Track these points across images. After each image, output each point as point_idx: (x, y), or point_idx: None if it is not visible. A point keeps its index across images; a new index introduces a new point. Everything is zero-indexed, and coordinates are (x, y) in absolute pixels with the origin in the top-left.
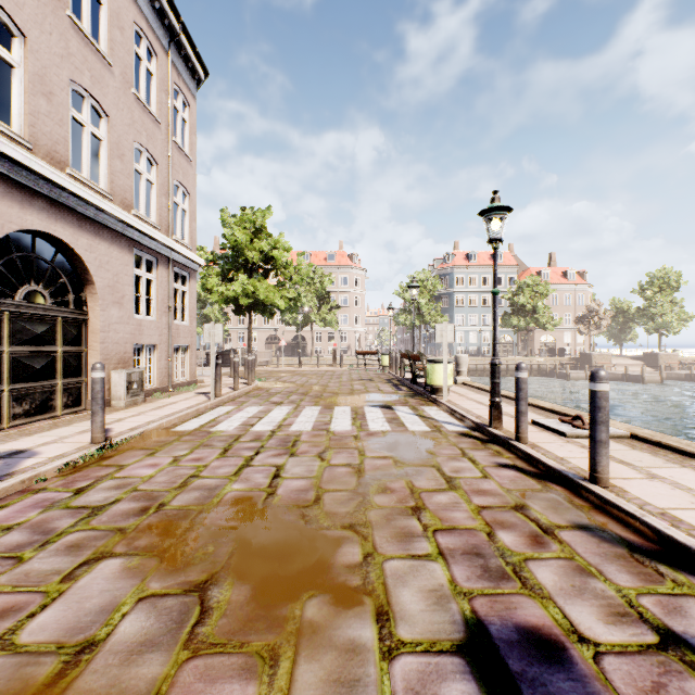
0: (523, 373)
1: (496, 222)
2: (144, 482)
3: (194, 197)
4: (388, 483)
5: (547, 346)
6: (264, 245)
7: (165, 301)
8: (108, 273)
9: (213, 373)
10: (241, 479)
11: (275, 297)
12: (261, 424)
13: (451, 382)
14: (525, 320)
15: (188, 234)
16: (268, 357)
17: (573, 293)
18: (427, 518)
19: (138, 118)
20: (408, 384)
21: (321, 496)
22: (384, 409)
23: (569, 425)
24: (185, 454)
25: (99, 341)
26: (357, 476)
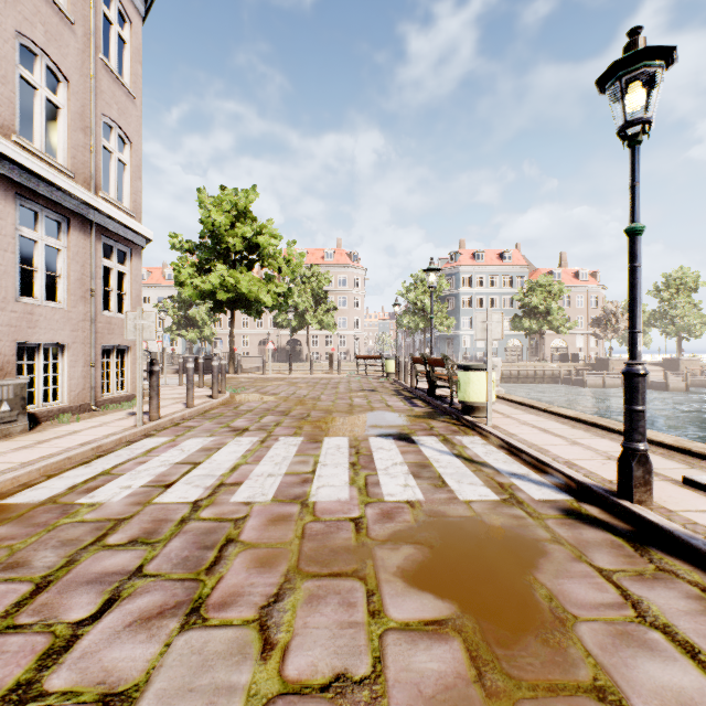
0: None
1: (640, 88)
2: None
3: (140, 147)
4: None
5: (559, 351)
6: (247, 230)
7: (84, 282)
8: None
9: (140, 385)
10: None
11: (260, 291)
12: (185, 481)
13: (493, 398)
14: (537, 323)
15: (129, 195)
16: (259, 363)
17: (586, 295)
18: None
19: None
20: (424, 397)
21: None
22: (402, 443)
23: None
24: None
25: None
26: None
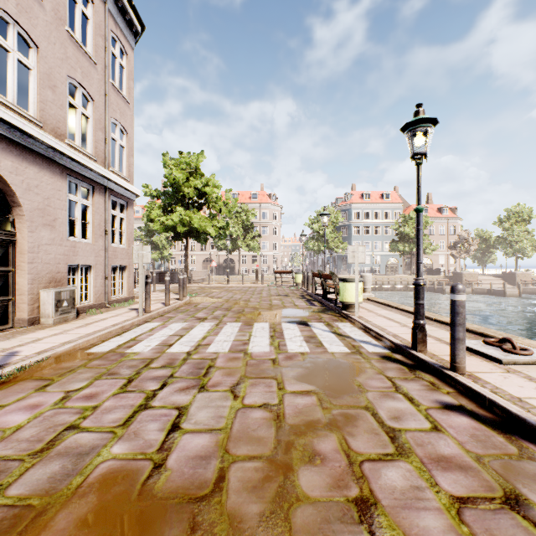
0: (461, 295)
1: (421, 136)
2: (1, 440)
3: (132, 135)
4: (315, 442)
5: (426, 267)
6: (198, 183)
7: (102, 225)
8: (37, 196)
9: (141, 291)
10: (128, 433)
11: (207, 225)
12: (179, 343)
13: (361, 299)
14: (409, 246)
15: (126, 167)
16: (204, 276)
17: (446, 225)
18: (385, 533)
19: (72, 55)
20: (320, 300)
21: (226, 472)
22: (301, 326)
23: (497, 348)
24: (80, 387)
25: (26, 261)
26: (276, 426)
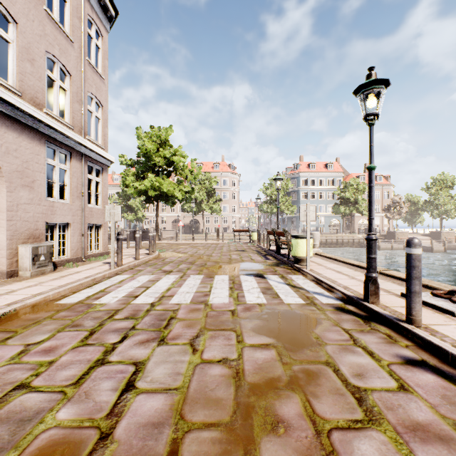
0: (417, 249)
1: (373, 97)
2: None
3: (107, 108)
4: (277, 405)
5: (363, 227)
6: (166, 153)
7: (78, 188)
8: (16, 159)
9: (113, 246)
10: (79, 394)
11: (175, 190)
12: (144, 295)
13: (311, 254)
14: (349, 209)
15: (101, 136)
16: (173, 234)
17: (381, 191)
18: None
19: (50, 33)
20: (274, 255)
21: (179, 446)
22: (258, 278)
23: (446, 300)
24: (41, 340)
25: (5, 219)
26: (235, 385)
